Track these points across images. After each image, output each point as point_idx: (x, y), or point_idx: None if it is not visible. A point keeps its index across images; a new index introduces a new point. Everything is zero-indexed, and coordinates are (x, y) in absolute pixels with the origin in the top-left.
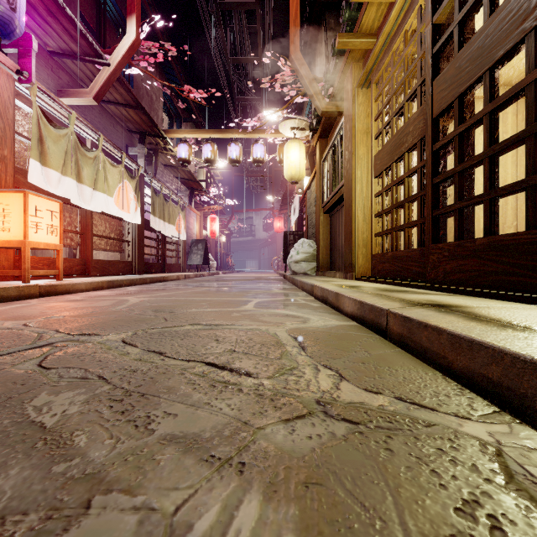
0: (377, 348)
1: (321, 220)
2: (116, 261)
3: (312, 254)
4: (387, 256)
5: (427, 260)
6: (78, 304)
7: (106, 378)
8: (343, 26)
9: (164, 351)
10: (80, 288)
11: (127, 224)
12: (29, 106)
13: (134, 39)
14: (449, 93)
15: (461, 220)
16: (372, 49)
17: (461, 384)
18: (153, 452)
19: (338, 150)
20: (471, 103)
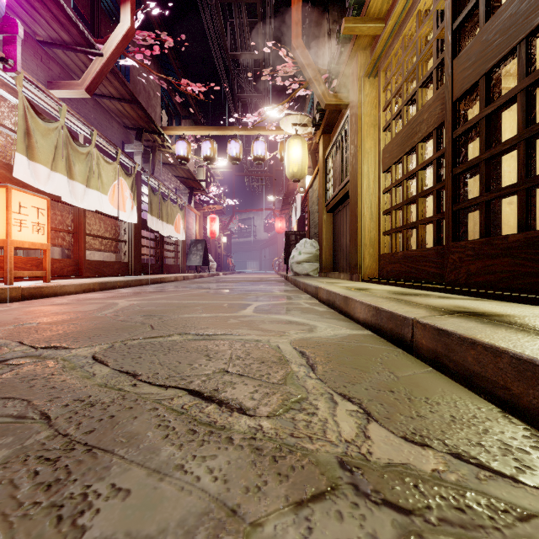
0: (403, 367)
1: (324, 219)
2: (111, 262)
3: (315, 255)
4: (397, 256)
5: (446, 260)
6: (60, 309)
7: (50, 417)
8: (349, 11)
9: (140, 371)
10: (68, 290)
11: (123, 223)
12: (16, 97)
13: (128, 28)
14: (473, 71)
15: (488, 214)
16: (381, 34)
17: (535, 429)
18: None
19: (343, 145)
20: (498, 82)
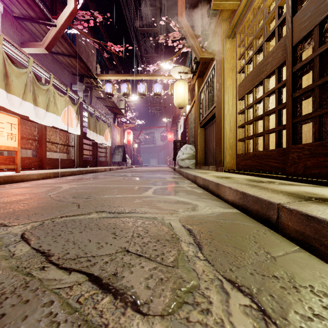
0: (275, 246)
1: (199, 132)
2: (63, 159)
3: (192, 154)
4: (249, 155)
5: (287, 157)
6: (21, 191)
7: None
8: None
9: (54, 251)
10: (32, 177)
11: (71, 135)
12: None
13: (73, 8)
14: (309, 23)
15: (321, 124)
16: (238, 7)
17: None
18: None
19: (211, 84)
20: (327, 31)
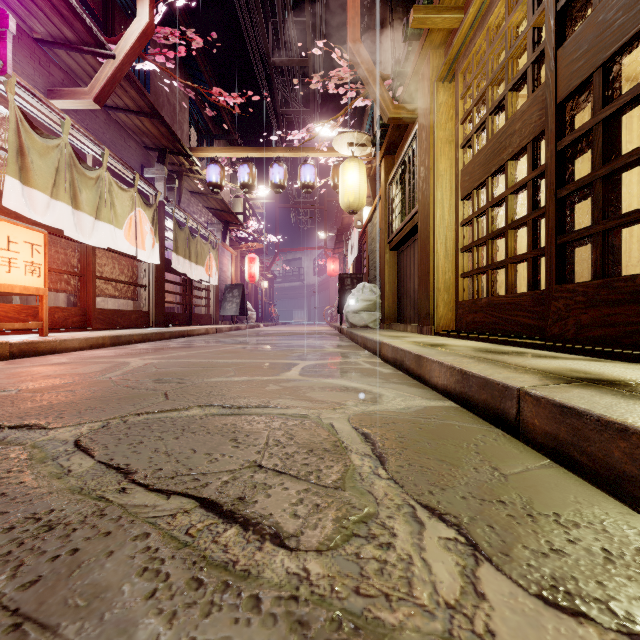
0: (509, 459)
1: (387, 258)
2: (127, 310)
3: (375, 302)
4: (480, 303)
5: (547, 308)
6: (55, 370)
7: None
8: None
9: (136, 466)
10: (71, 345)
11: (143, 264)
12: (7, 107)
13: (147, 23)
14: (585, 62)
15: (606, 248)
16: (460, 26)
17: None
18: None
19: (410, 168)
20: (617, 77)
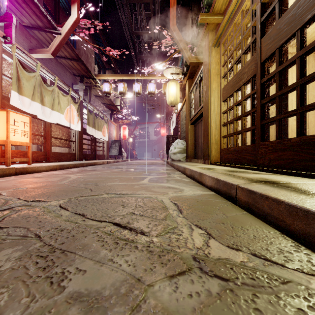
0: (230, 211)
1: (189, 128)
2: (65, 153)
3: (183, 149)
4: (230, 149)
5: (257, 152)
6: (38, 180)
7: (40, 236)
8: (203, 9)
9: (86, 213)
10: (42, 169)
11: (73, 131)
12: (11, 58)
13: (76, 18)
14: (272, 46)
15: (280, 126)
16: (221, 22)
17: (297, 242)
18: (58, 313)
19: (199, 86)
20: (286, 52)
